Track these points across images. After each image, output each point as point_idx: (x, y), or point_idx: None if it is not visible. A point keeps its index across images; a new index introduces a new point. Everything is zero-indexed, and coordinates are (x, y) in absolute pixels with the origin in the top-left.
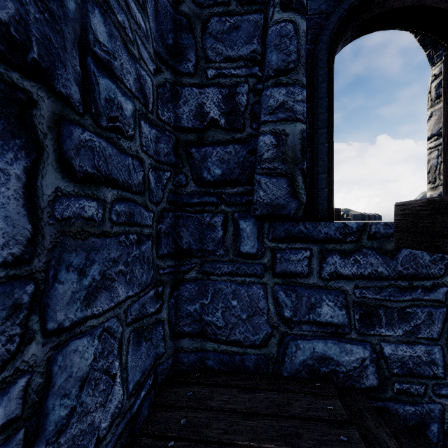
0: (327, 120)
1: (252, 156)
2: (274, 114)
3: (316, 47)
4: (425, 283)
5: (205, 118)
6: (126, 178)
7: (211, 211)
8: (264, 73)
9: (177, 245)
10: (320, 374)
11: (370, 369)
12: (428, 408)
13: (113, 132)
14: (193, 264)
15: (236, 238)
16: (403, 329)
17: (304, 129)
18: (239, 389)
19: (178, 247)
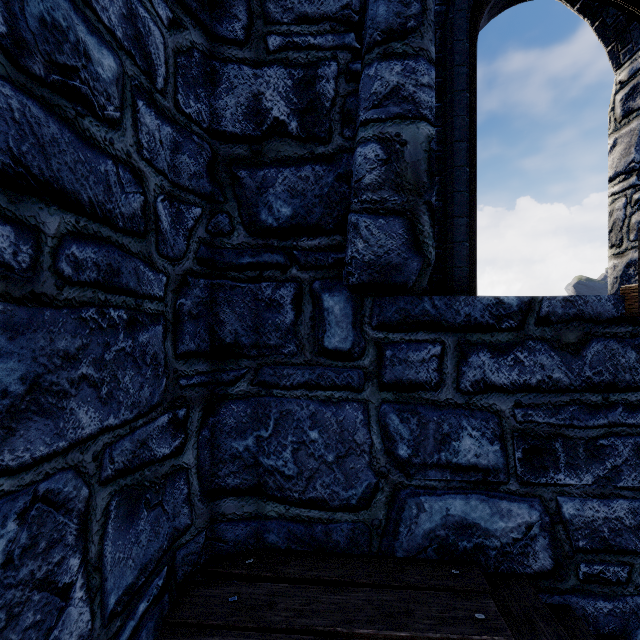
0: (468, 128)
1: (344, 185)
2: (382, 107)
3: (449, 7)
4: (630, 397)
5: (264, 119)
6: (99, 197)
7: (273, 278)
8: (364, 42)
9: (214, 336)
10: (457, 552)
11: (540, 542)
12: (633, 604)
13: (65, 97)
14: (243, 369)
15: (318, 324)
16: (594, 474)
17: (433, 136)
18: (322, 586)
19: (217, 340)
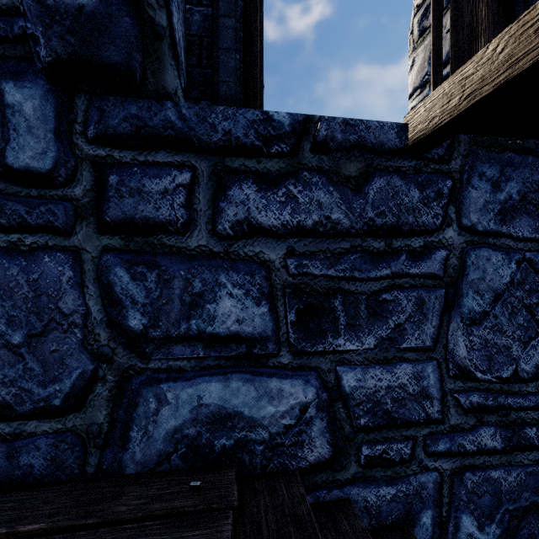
0: None
1: None
2: None
3: None
4: (413, 243)
5: None
6: None
7: None
8: None
9: None
10: (213, 454)
11: (317, 426)
12: (417, 483)
13: None
14: None
15: None
16: (376, 335)
17: None
18: None
19: None
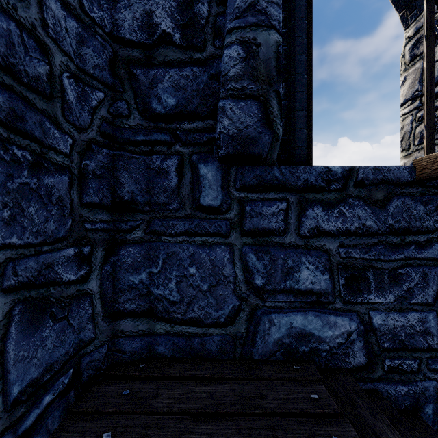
0: (306, 46)
1: (215, 82)
2: (243, 18)
3: None
4: (419, 239)
5: (154, 31)
6: (1, 48)
7: (162, 152)
8: None
9: (115, 194)
10: (298, 354)
11: (357, 345)
12: (422, 386)
13: None
14: (138, 221)
15: (195, 187)
16: (395, 294)
17: (280, 43)
18: (197, 381)
19: (117, 197)
